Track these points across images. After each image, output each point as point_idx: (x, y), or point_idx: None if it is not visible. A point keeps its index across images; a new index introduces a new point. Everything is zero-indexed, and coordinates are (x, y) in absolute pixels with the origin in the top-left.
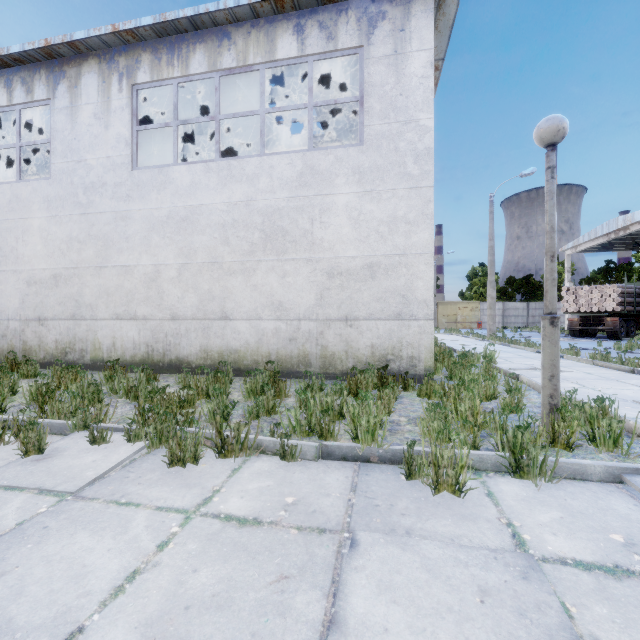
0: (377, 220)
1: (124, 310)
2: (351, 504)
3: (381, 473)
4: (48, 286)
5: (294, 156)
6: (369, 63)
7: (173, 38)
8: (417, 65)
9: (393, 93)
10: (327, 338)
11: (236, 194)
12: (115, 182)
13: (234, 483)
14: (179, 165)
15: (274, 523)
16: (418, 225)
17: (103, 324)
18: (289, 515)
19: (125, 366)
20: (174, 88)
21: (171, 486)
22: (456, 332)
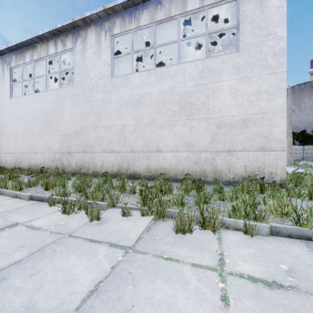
0: (248, 94)
1: (107, 148)
2: None
3: None
4: (72, 137)
5: (197, 62)
6: (243, 4)
7: (131, 9)
8: (275, 0)
9: (259, 19)
10: (217, 161)
11: (164, 85)
12: (103, 85)
13: (228, 249)
14: (134, 73)
15: (294, 288)
16: (275, 95)
17: (97, 155)
18: (299, 281)
19: (110, 175)
20: (132, 34)
21: (187, 248)
22: None
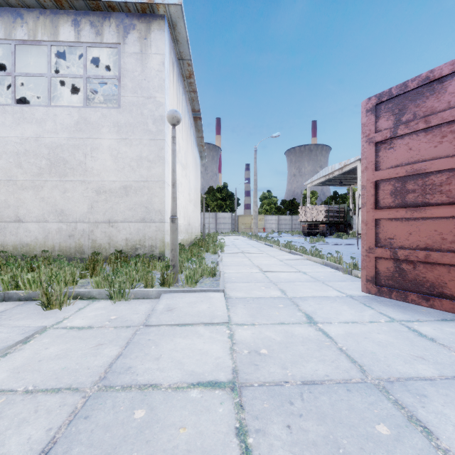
0: (130, 158)
1: None
2: None
3: (33, 304)
4: None
5: (72, 110)
6: (124, 55)
7: None
8: (155, 63)
9: (140, 78)
10: (96, 234)
11: (28, 131)
12: None
13: None
14: None
15: None
16: (155, 163)
17: None
18: None
19: None
20: None
21: None
22: (241, 234)
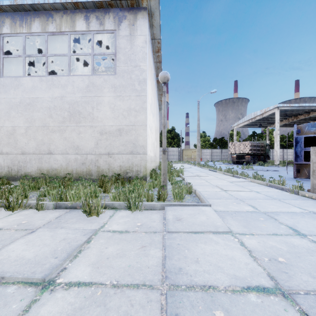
0: (122, 109)
1: None
2: (49, 222)
3: (76, 212)
4: None
5: (84, 77)
6: (119, 38)
7: (23, 13)
8: (139, 41)
9: (129, 53)
10: (100, 162)
11: (56, 93)
12: None
13: (4, 218)
14: (26, 77)
15: (7, 229)
16: (140, 112)
17: None
18: (17, 226)
19: None
20: (23, 38)
21: None
22: (187, 162)
